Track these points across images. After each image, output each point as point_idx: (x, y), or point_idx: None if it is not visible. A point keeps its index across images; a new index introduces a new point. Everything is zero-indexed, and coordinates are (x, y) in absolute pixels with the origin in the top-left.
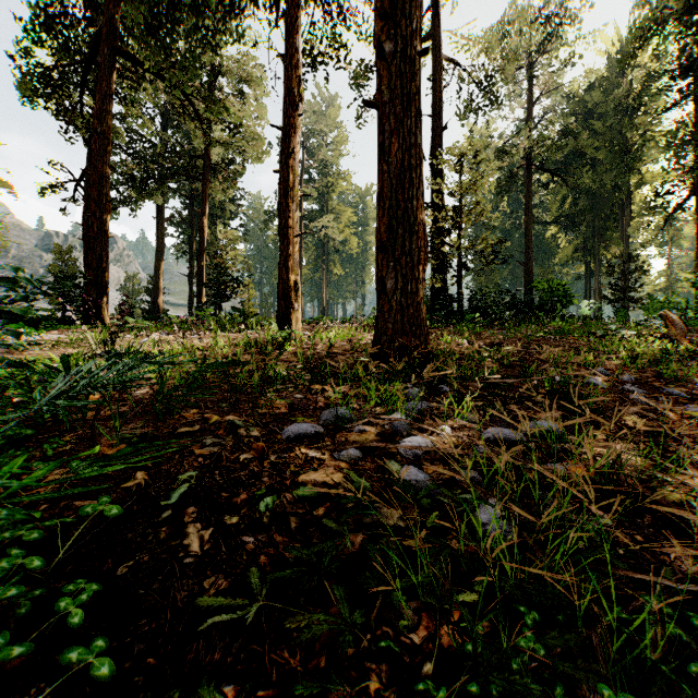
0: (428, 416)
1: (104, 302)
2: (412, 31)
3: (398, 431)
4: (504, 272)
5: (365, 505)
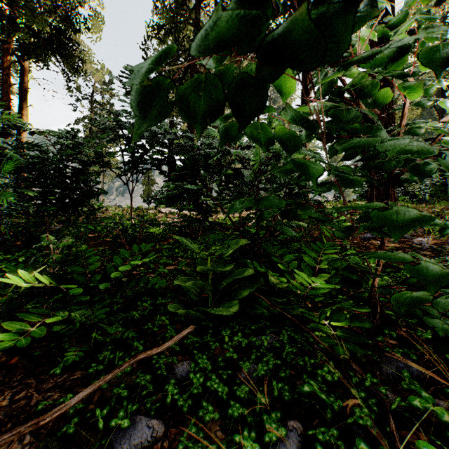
0: (416, 235)
1: None
2: None
3: (407, 238)
4: None
5: (418, 248)
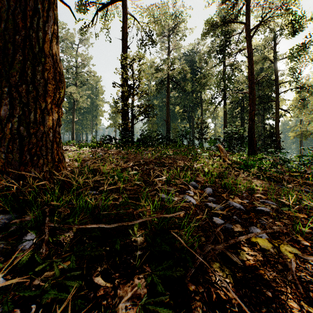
0: None
1: None
2: None
3: None
4: (159, 124)
5: None
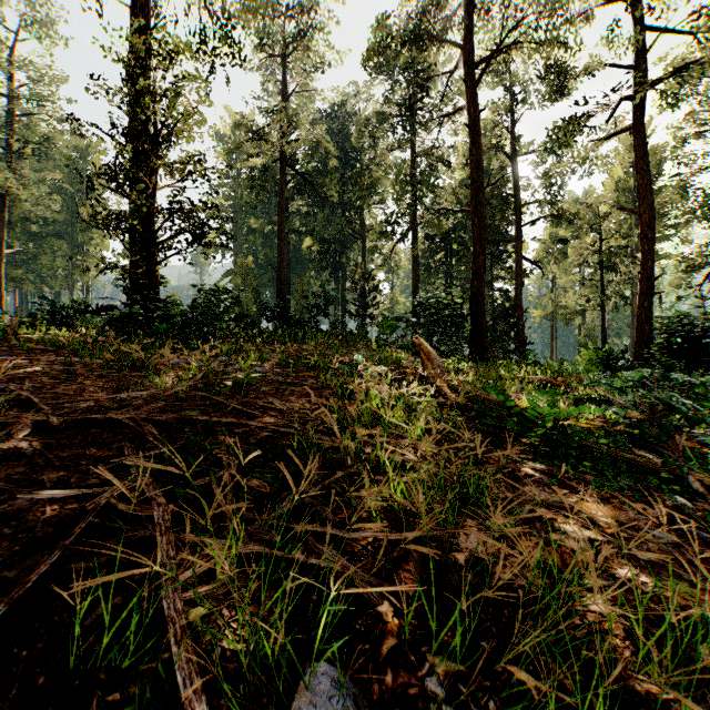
0: None
1: None
2: None
3: None
4: (264, 278)
5: None
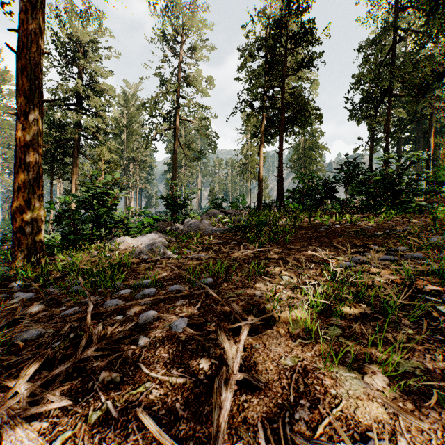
0: None
1: None
2: None
3: None
4: None
5: None
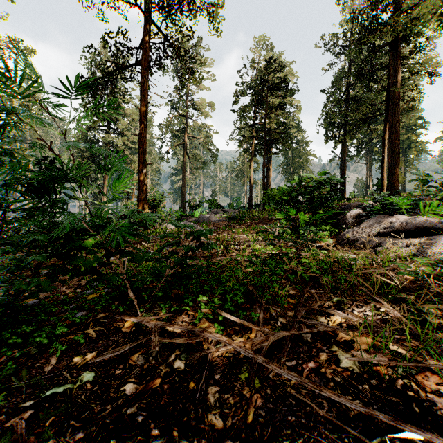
0: None
1: (344, 193)
2: (393, 139)
3: None
4: None
5: None
